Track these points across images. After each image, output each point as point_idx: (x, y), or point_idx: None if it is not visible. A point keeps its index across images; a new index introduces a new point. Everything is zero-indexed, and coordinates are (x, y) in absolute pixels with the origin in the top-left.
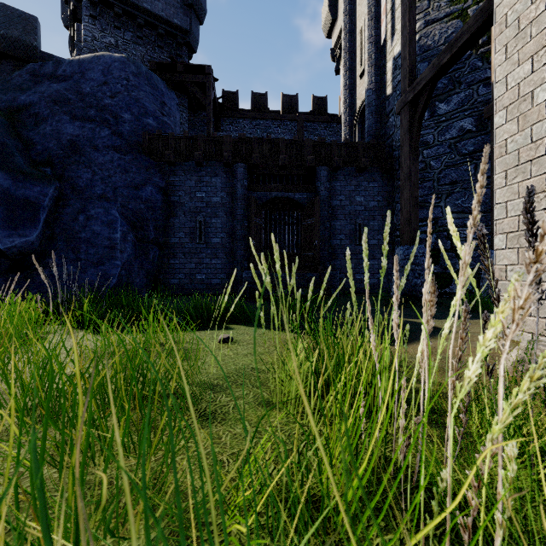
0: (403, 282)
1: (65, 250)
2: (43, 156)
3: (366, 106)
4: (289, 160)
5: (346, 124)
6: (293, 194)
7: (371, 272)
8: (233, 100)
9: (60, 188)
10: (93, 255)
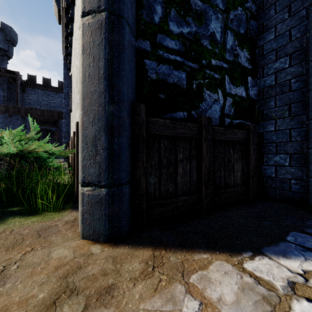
0: None
1: None
2: None
3: None
4: (49, 117)
5: None
6: (50, 127)
7: None
8: (33, 79)
9: None
10: None
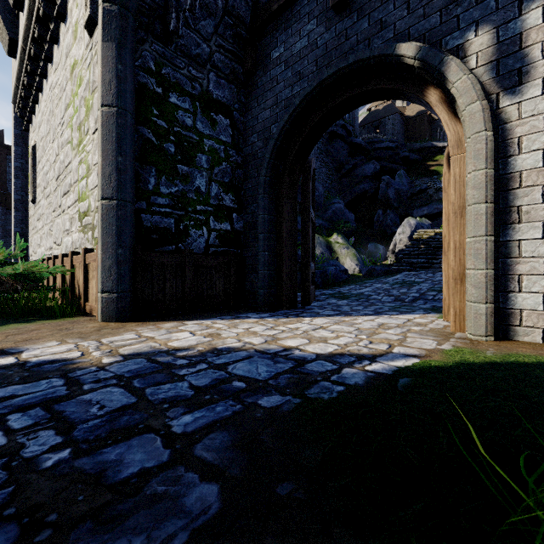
0: None
1: None
2: None
3: None
4: None
5: None
6: None
7: None
8: None
9: None
10: None
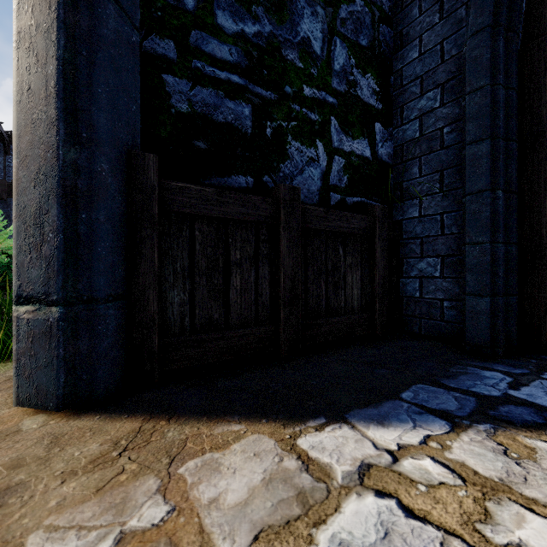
0: None
1: None
2: None
3: None
4: None
5: None
6: None
7: None
8: None
9: None
10: None
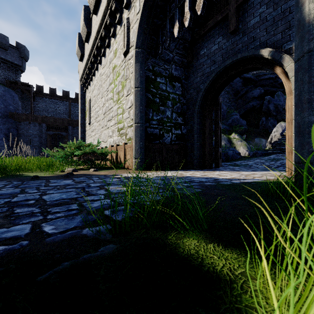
0: None
1: None
2: None
3: None
4: (60, 123)
5: None
6: (61, 132)
7: None
8: (41, 89)
9: None
10: None
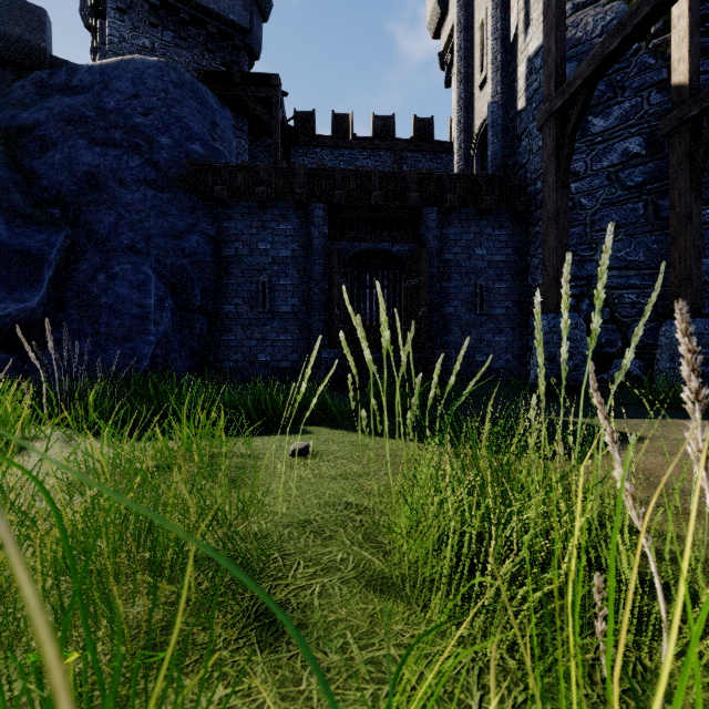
0: (631, 358)
1: (78, 321)
2: (50, 193)
3: (489, 125)
4: (385, 199)
5: (461, 152)
6: (390, 245)
7: (497, 352)
8: (308, 123)
9: (72, 237)
10: (117, 328)
